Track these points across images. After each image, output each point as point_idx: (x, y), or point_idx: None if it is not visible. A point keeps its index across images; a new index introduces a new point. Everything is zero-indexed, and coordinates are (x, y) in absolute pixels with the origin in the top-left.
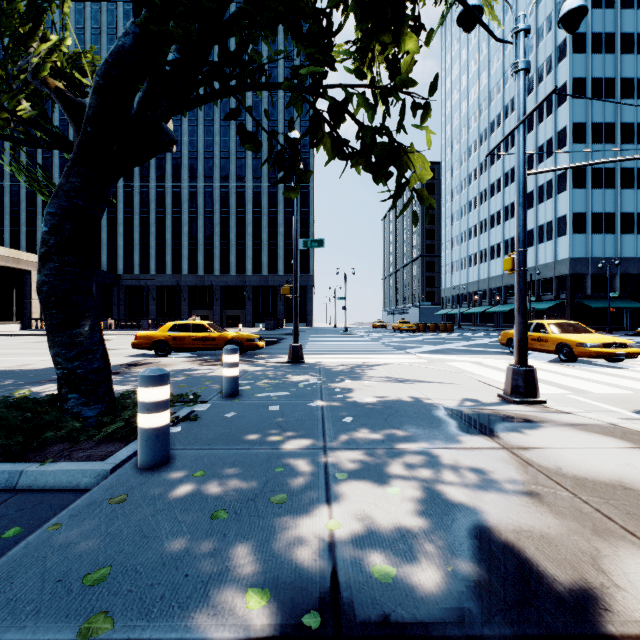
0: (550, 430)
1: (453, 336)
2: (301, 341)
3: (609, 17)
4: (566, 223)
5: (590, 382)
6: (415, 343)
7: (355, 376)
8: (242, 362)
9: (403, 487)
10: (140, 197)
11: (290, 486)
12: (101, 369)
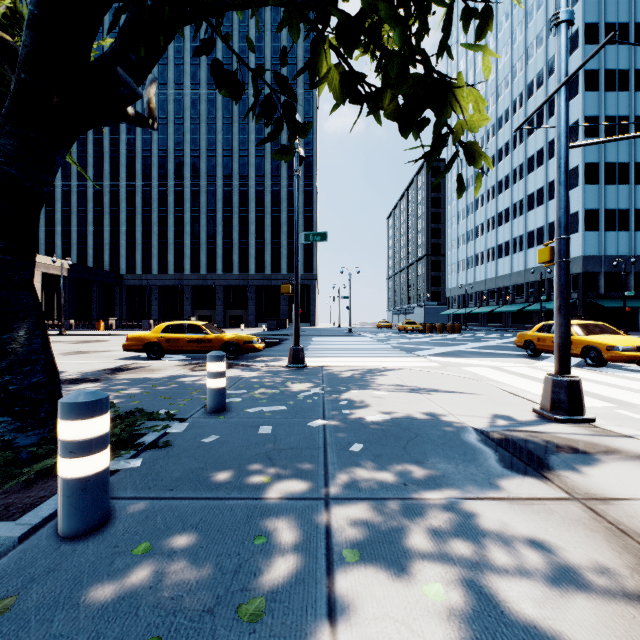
0: (623, 467)
1: (462, 337)
2: (304, 342)
3: (623, 6)
4: (578, 220)
5: (632, 392)
6: (423, 344)
7: (362, 384)
8: (238, 366)
9: (447, 582)
10: (142, 196)
11: (273, 577)
12: (43, 384)
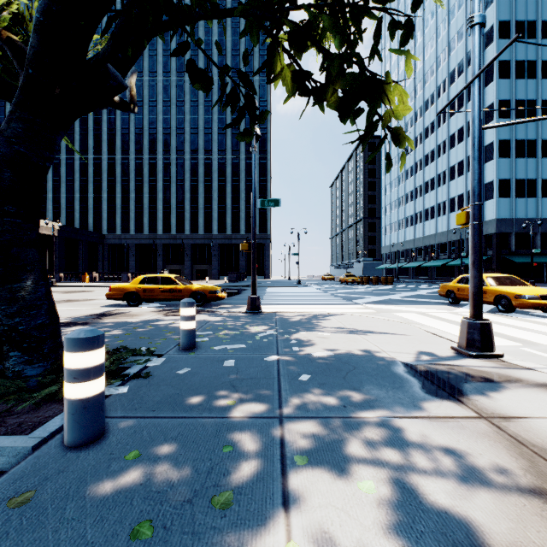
0: (524, 392)
1: (394, 288)
2: (259, 292)
3: (531, 7)
4: (493, 188)
5: (536, 333)
6: (361, 294)
7: (309, 326)
8: (204, 312)
9: (377, 479)
10: (121, 168)
11: (238, 477)
12: (46, 325)
